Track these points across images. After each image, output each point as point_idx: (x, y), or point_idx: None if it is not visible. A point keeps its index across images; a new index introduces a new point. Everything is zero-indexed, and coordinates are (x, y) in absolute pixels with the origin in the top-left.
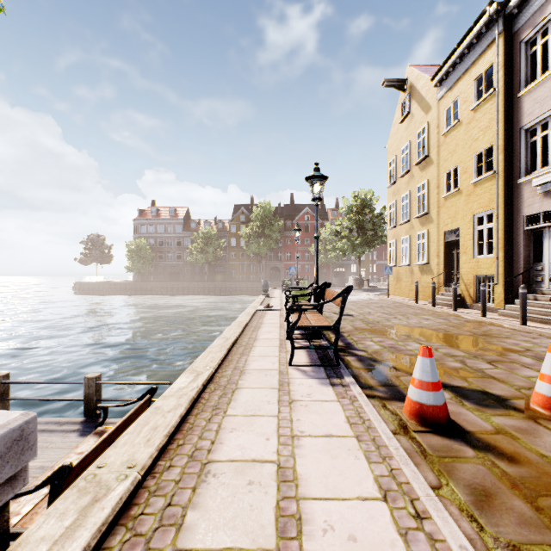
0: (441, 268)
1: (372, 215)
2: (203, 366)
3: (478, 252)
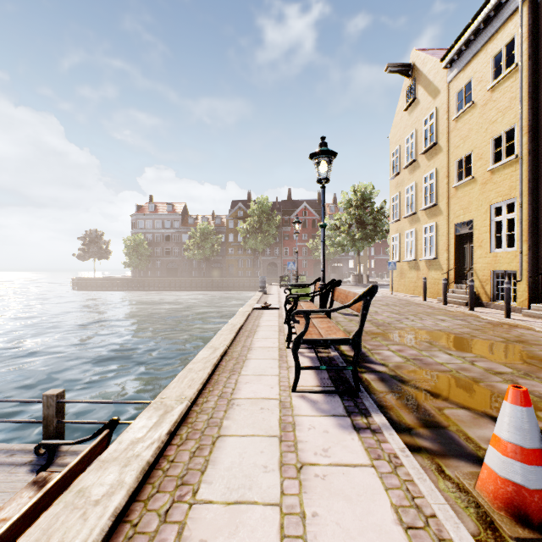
0: (451, 263)
1: (372, 209)
2: (176, 395)
3: (495, 246)
